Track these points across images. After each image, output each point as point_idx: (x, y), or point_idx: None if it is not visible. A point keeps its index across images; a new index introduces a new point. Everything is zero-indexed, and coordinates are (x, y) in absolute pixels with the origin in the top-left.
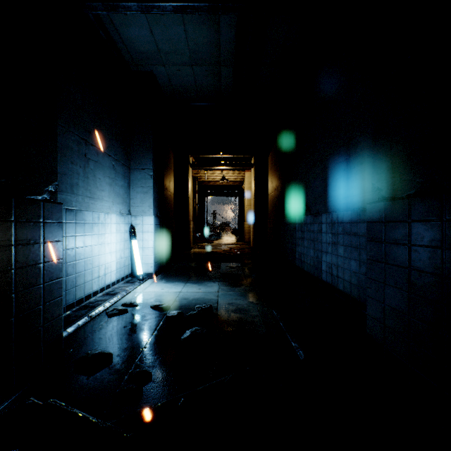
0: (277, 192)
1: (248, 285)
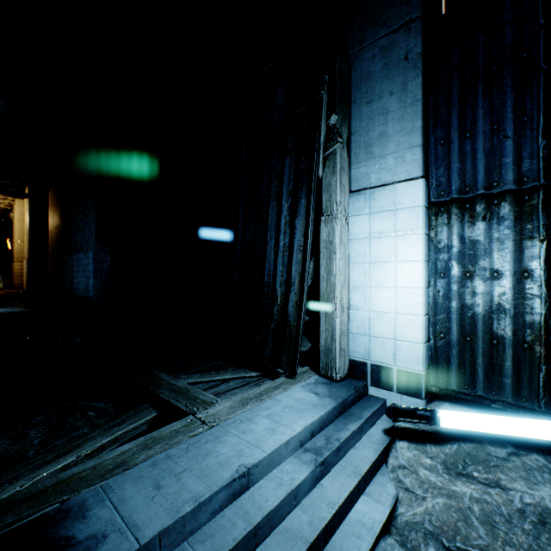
0: (59, 231)
1: (20, 306)
